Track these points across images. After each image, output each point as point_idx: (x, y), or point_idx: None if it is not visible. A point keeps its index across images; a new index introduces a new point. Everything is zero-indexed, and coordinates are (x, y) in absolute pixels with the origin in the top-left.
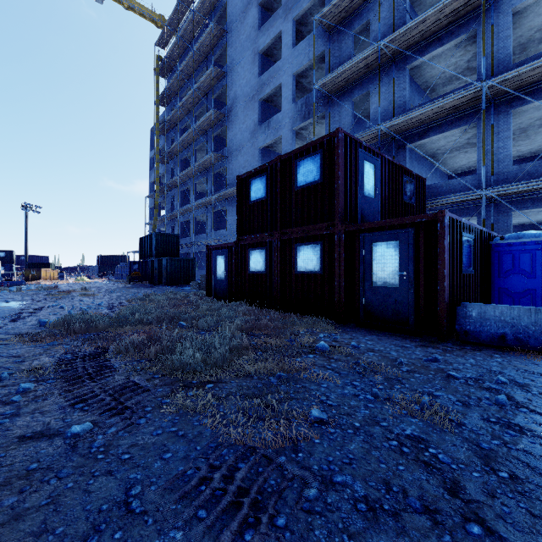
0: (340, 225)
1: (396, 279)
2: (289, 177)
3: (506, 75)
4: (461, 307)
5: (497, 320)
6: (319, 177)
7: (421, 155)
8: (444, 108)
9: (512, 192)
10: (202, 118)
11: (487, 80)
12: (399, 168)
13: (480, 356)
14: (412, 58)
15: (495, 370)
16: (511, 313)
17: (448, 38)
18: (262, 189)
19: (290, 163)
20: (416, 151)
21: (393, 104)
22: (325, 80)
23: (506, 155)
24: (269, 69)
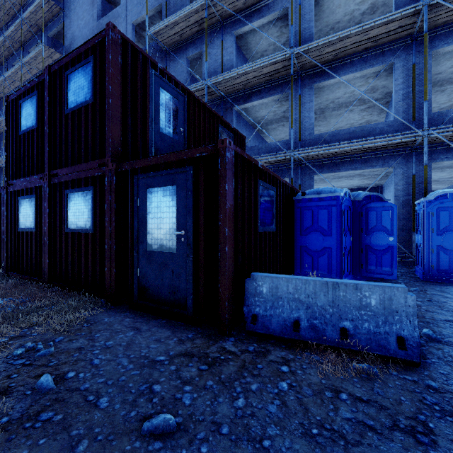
0: (111, 163)
1: (174, 240)
2: (59, 96)
3: (309, 46)
4: (250, 280)
5: (291, 298)
6: (91, 95)
7: (249, 122)
8: (262, 73)
9: (314, 156)
10: (32, 53)
11: (295, 48)
12: (214, 115)
13: (259, 379)
14: (238, 25)
15: (269, 446)
16: (306, 289)
17: (267, 11)
18: (33, 114)
19: (60, 77)
20: (244, 117)
21: (222, 66)
22: (157, 28)
23: (310, 124)
24: (109, 14)
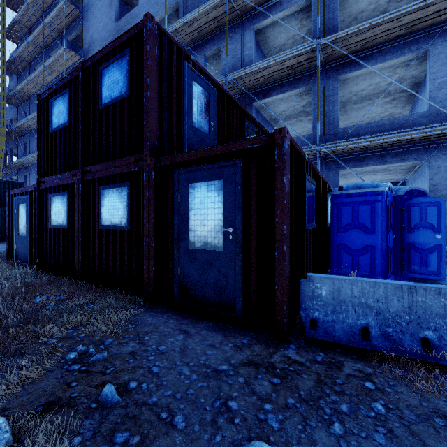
0: (149, 157)
1: (220, 238)
2: (92, 92)
3: (336, 36)
4: (306, 282)
5: (356, 303)
6: (126, 89)
7: (266, 118)
8: (284, 66)
9: (340, 151)
10: (53, 57)
11: (321, 38)
12: (240, 109)
13: (346, 397)
14: (258, 19)
15: None
16: (375, 293)
17: (288, 4)
18: (65, 111)
19: (93, 73)
20: (262, 113)
21: (241, 61)
22: (176, 26)
23: (335, 117)
24: (126, 15)
